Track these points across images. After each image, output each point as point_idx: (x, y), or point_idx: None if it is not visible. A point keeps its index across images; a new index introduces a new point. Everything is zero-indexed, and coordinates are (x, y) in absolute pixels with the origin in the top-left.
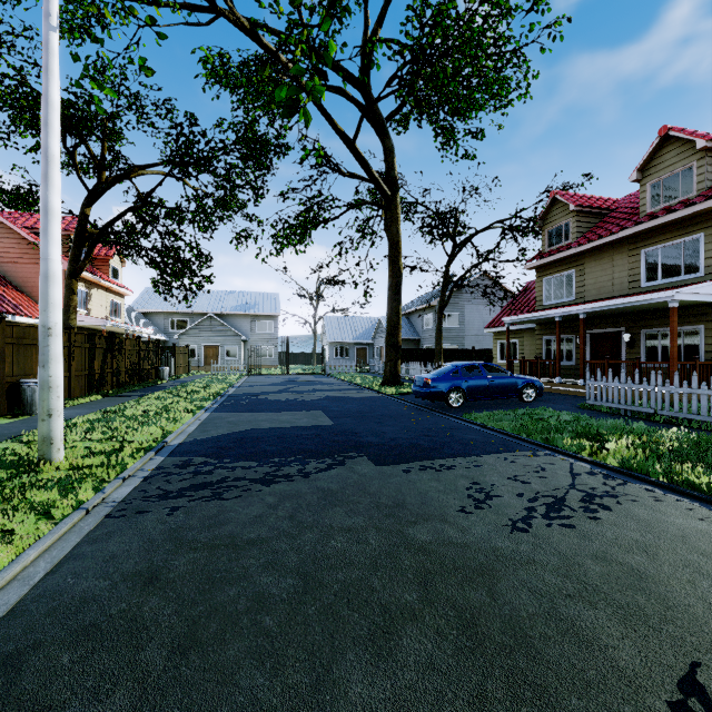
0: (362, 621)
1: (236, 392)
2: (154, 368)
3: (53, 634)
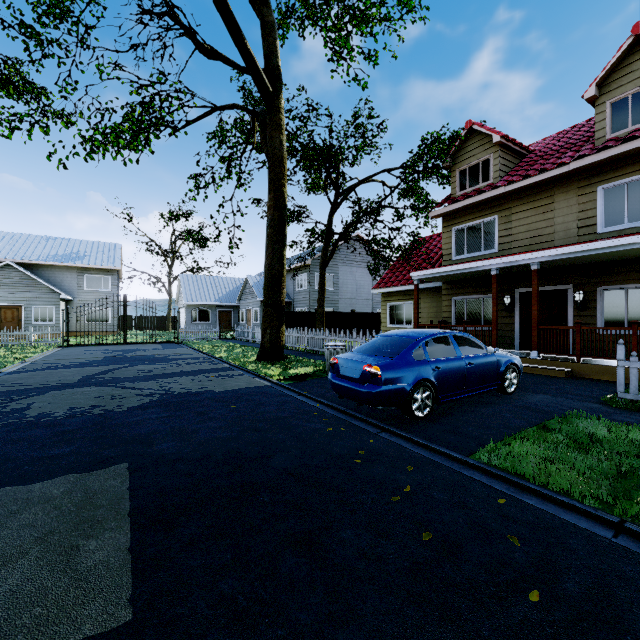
0: None
1: None
2: None
3: None
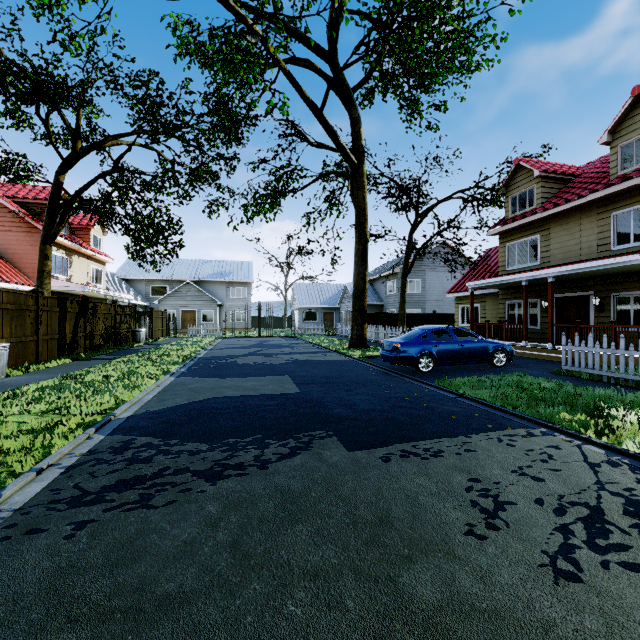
0: None
1: (207, 355)
2: (130, 332)
3: None
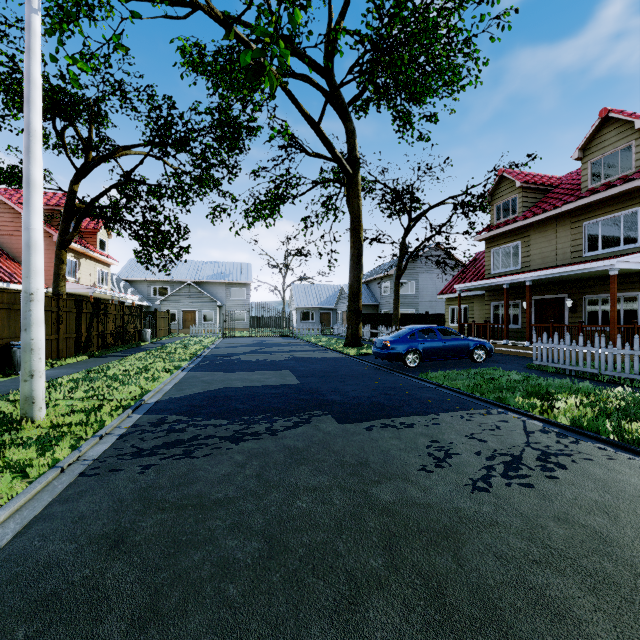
0: (327, 590)
1: (211, 353)
2: (137, 331)
3: (12, 604)
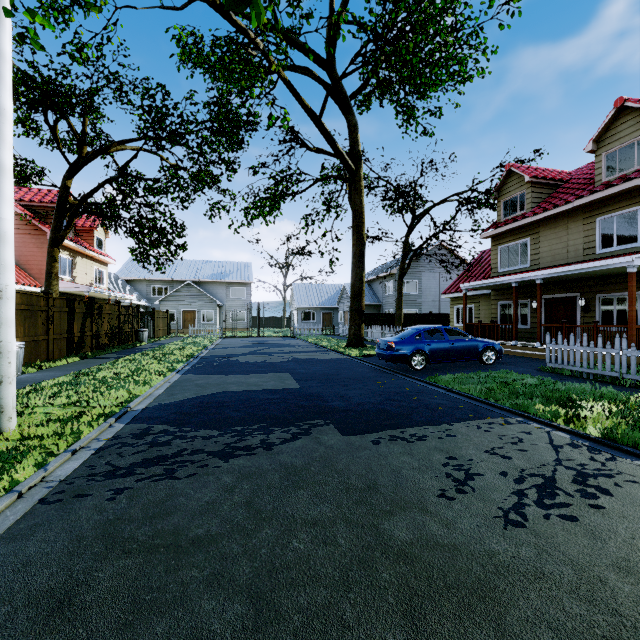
0: None
1: (209, 354)
2: (134, 331)
3: None
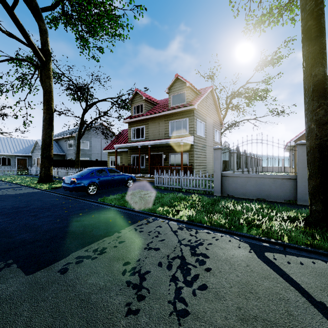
0: None
1: None
2: None
3: None
